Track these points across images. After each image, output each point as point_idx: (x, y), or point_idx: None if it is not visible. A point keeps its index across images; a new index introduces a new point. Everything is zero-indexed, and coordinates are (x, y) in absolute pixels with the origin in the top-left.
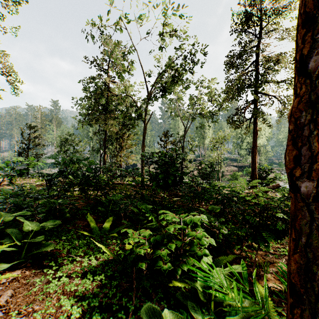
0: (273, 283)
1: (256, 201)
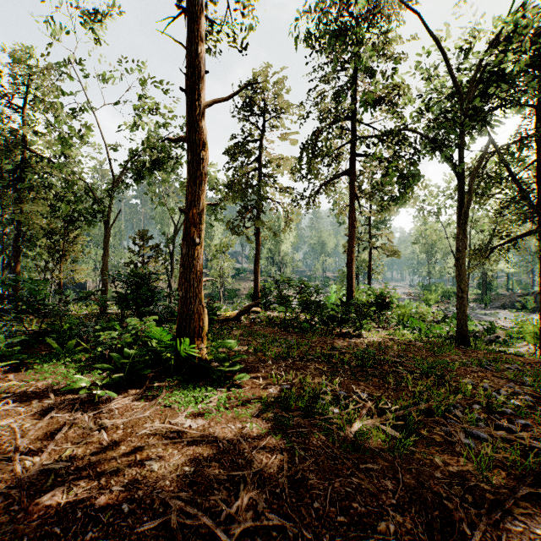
0: None
1: None
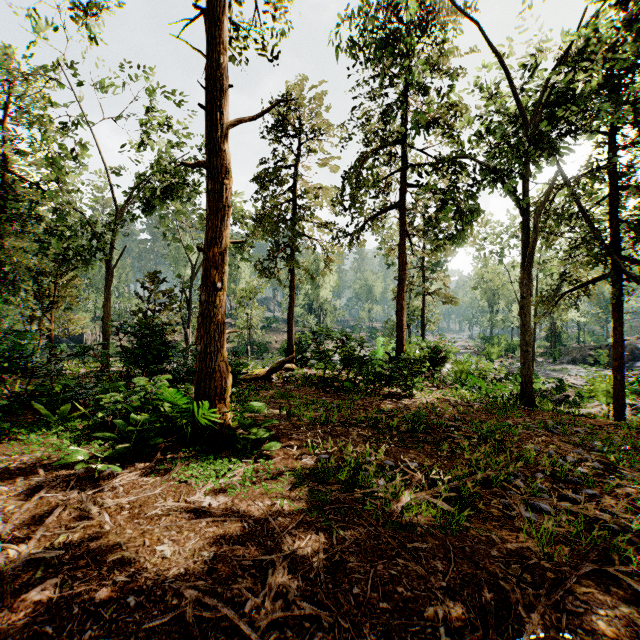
0: None
1: None
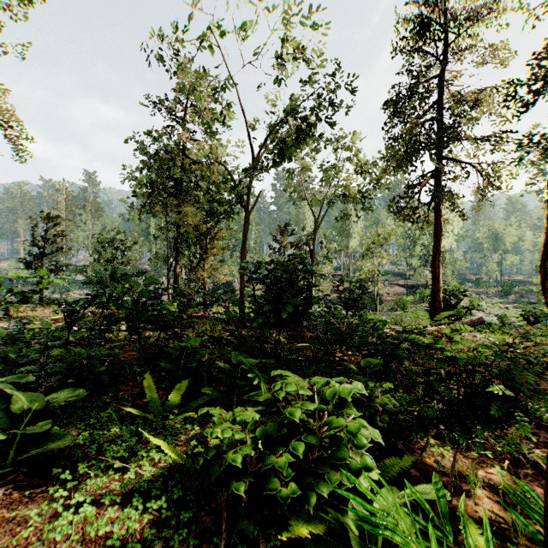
0: (490, 511)
1: (457, 353)
